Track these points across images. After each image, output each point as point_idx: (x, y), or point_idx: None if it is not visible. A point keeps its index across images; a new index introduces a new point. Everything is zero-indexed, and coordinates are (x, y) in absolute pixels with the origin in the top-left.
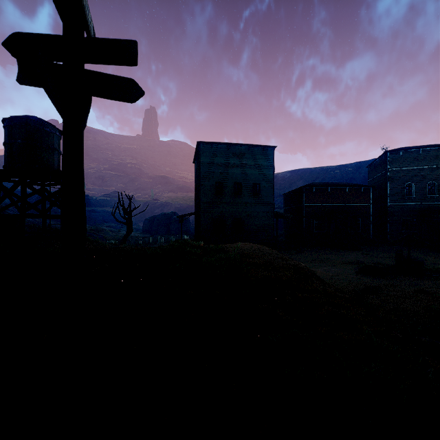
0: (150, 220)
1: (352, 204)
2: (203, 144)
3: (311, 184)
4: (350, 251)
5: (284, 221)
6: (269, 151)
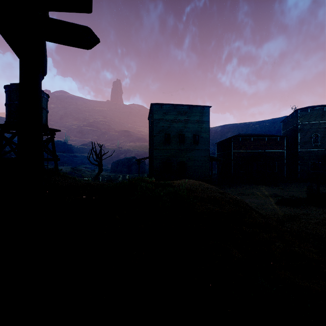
0: (116, 163)
1: (270, 150)
2: (155, 105)
3: (238, 135)
4: (269, 187)
5: (217, 163)
6: (206, 110)
